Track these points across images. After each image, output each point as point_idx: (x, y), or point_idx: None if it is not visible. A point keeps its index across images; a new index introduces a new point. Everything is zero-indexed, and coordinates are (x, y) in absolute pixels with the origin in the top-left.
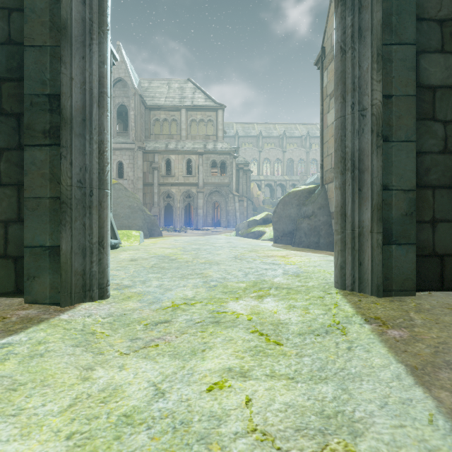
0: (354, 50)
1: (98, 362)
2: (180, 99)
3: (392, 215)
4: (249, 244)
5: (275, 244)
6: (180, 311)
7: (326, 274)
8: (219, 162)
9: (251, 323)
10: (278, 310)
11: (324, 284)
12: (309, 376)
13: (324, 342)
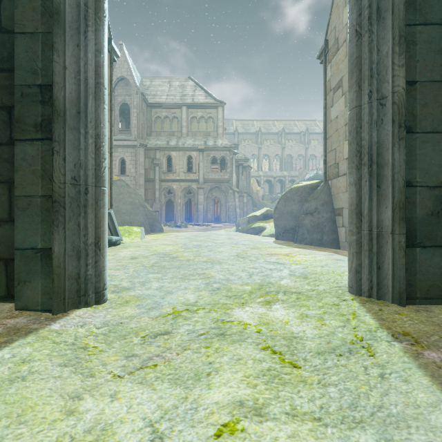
0: (372, 33)
1: (87, 388)
2: (181, 97)
3: (416, 214)
4: (250, 241)
5: (277, 240)
6: (181, 319)
7: (336, 276)
8: (220, 158)
9: (260, 336)
10: (289, 320)
11: (336, 289)
12: (340, 416)
13: (349, 365)
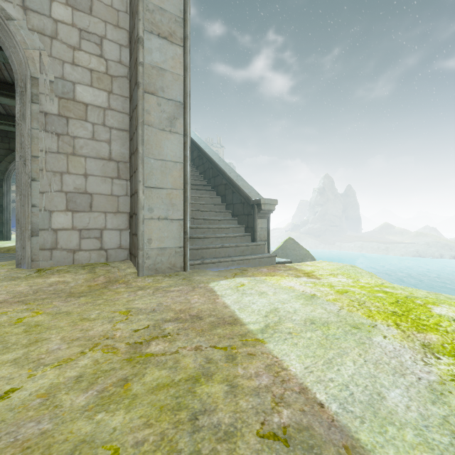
0: None
1: None
2: None
3: None
4: None
5: None
6: None
7: None
8: None
9: None
10: None
11: None
12: None
13: None
